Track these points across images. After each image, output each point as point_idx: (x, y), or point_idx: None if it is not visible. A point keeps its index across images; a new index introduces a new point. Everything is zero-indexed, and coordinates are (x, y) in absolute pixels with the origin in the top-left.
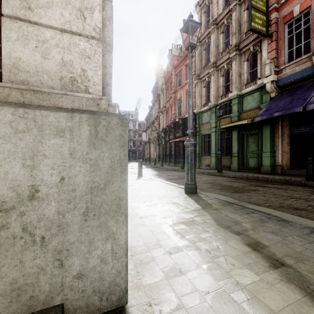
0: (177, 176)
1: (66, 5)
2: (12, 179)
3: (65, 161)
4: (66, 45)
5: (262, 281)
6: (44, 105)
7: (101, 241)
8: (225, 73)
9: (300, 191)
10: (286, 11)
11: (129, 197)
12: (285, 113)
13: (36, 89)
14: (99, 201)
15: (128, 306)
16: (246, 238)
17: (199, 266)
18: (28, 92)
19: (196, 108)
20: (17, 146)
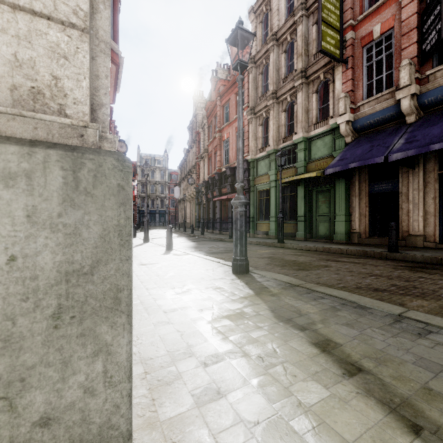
0: (223, 249)
1: None
2: None
3: (16, 229)
4: (22, 33)
5: (333, 398)
6: None
7: (85, 360)
8: (288, 107)
9: (381, 266)
10: (365, 30)
11: (150, 282)
12: (364, 164)
13: None
14: (81, 295)
15: None
16: (313, 334)
17: (247, 382)
18: None
19: (249, 154)
20: None
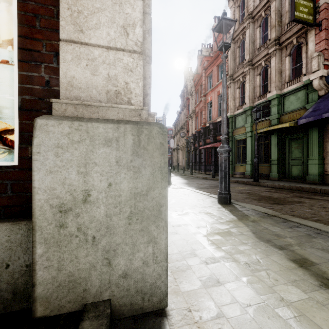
0: (208, 185)
1: (112, 24)
2: (69, 184)
3: (112, 168)
4: (111, 61)
5: (311, 300)
6: (93, 117)
7: (143, 244)
8: (262, 71)
9: None
10: None
11: None
12: None
13: (87, 103)
14: (141, 207)
15: (168, 309)
16: (291, 253)
17: (239, 278)
18: (80, 106)
19: (228, 112)
20: (74, 155)
